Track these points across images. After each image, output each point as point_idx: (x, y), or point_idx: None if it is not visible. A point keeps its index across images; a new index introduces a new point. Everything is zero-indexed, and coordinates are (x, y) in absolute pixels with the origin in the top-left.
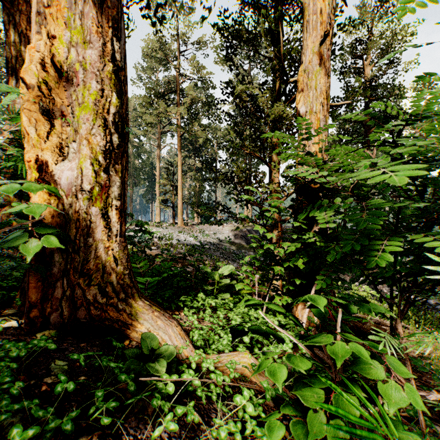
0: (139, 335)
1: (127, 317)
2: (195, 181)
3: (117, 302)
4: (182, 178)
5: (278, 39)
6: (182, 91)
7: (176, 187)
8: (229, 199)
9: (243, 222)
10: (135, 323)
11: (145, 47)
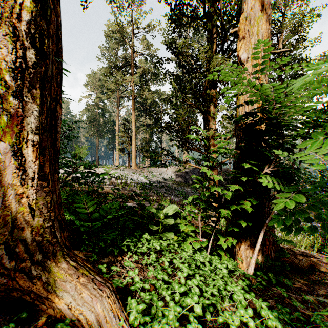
0: (56, 312)
1: (41, 288)
2: (146, 134)
3: (31, 266)
4: (135, 131)
5: (217, 2)
6: (135, 64)
7: (131, 138)
8: (173, 146)
9: (182, 165)
10: (51, 296)
11: (106, 29)
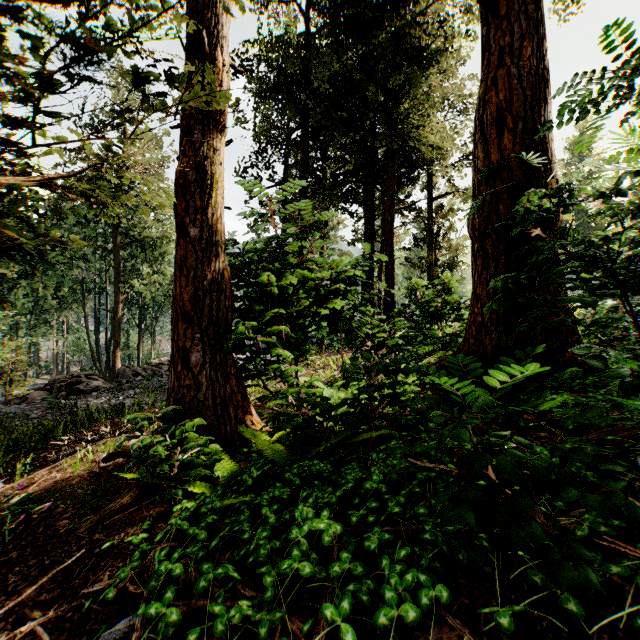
0: None
1: None
2: None
3: None
4: None
5: None
6: None
7: None
8: None
9: None
10: None
11: None
